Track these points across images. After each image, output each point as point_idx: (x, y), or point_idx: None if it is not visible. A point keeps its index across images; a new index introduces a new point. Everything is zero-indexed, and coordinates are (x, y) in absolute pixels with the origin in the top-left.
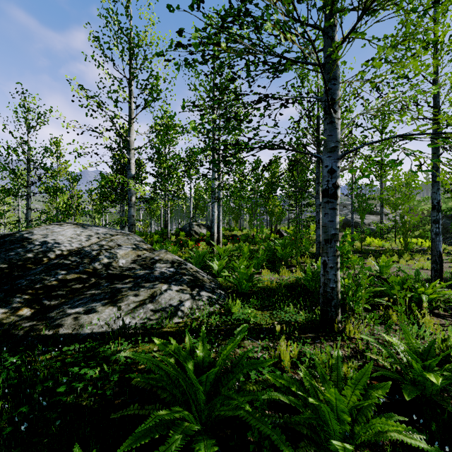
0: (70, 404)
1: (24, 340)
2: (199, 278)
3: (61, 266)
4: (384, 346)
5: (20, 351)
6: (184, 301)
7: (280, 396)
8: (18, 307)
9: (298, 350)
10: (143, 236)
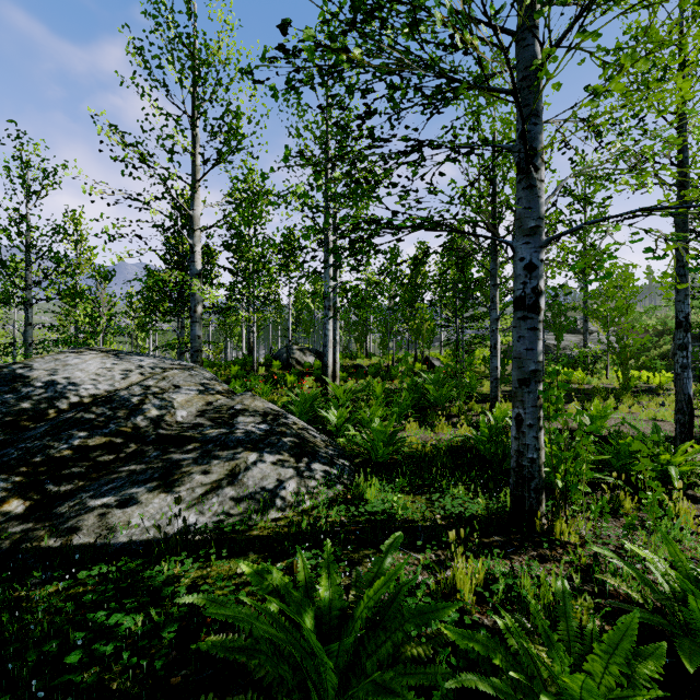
0: (90, 686)
1: (10, 559)
2: (308, 440)
3: (78, 424)
4: (620, 557)
5: (3, 580)
6: (286, 481)
7: (478, 681)
8: (1, 498)
9: (483, 570)
10: (214, 367)
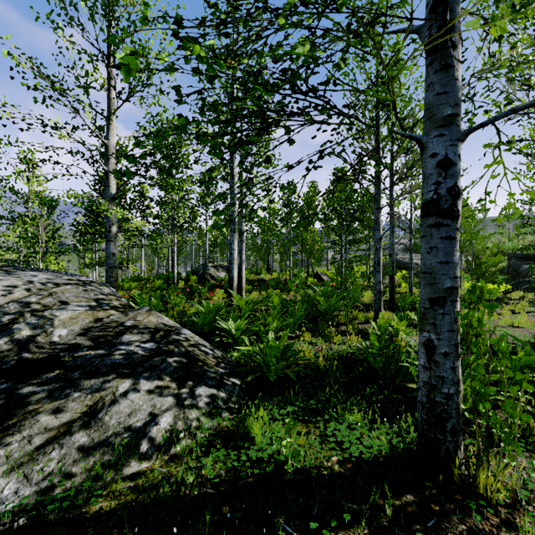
0: None
1: None
2: (198, 359)
3: None
4: None
5: None
6: (160, 415)
7: None
8: None
9: None
10: (142, 281)
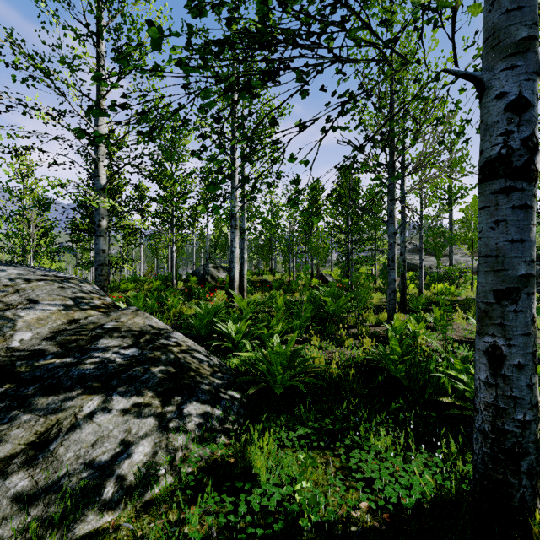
0: None
1: None
2: (189, 367)
3: None
4: None
5: None
6: (135, 443)
7: None
8: None
9: None
10: (140, 282)
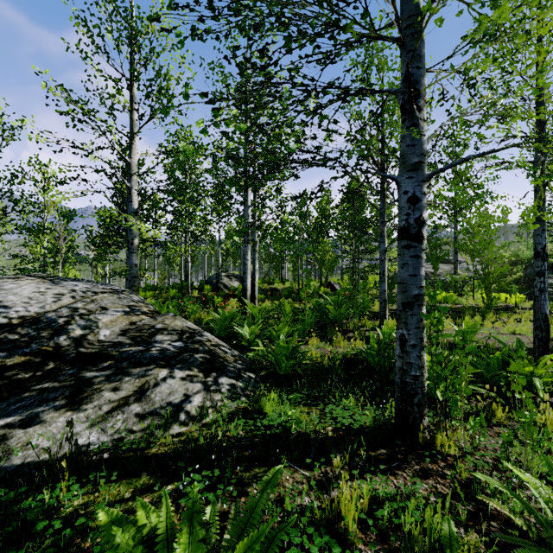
0: None
1: None
2: (219, 356)
3: None
4: (497, 470)
5: None
6: (192, 396)
7: None
8: None
9: (368, 492)
10: (157, 290)
